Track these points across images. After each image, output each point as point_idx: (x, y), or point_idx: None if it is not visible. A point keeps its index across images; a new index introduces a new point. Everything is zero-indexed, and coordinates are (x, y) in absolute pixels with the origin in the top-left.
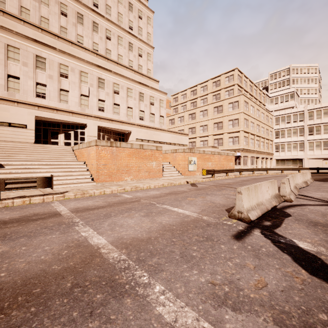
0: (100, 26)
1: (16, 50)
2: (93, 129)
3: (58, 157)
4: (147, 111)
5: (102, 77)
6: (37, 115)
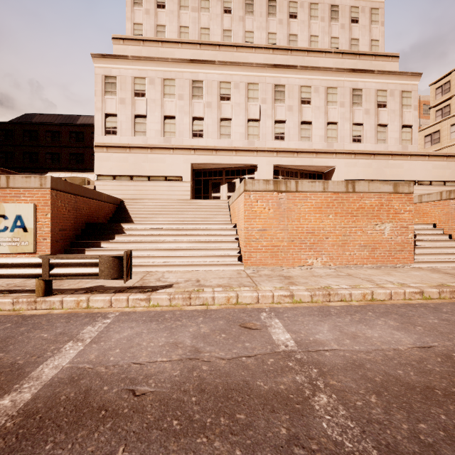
0: (279, 3)
1: (172, 83)
2: (266, 172)
3: (204, 218)
4: (369, 122)
5: (281, 82)
6: (193, 162)
